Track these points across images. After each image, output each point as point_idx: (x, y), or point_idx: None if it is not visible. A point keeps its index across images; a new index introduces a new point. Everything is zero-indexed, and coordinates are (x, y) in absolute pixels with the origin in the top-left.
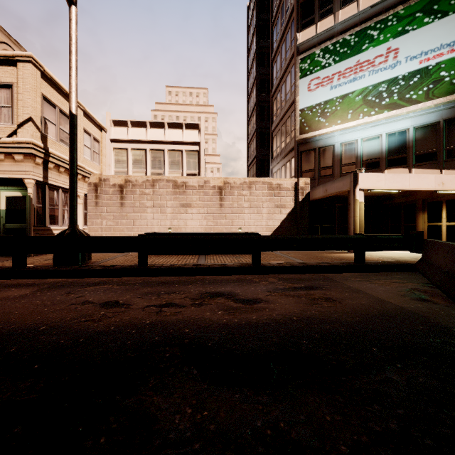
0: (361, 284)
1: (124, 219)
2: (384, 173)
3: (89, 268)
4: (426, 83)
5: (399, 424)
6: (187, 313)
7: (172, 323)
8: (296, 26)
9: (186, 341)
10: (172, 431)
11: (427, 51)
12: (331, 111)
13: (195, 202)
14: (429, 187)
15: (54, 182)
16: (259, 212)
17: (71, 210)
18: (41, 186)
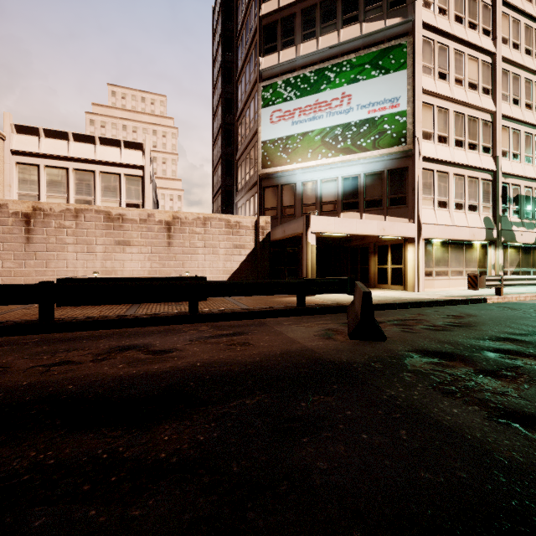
0: (289, 327)
1: (32, 259)
2: (334, 217)
3: None
4: (373, 133)
5: (222, 432)
6: (81, 369)
7: (56, 381)
8: (258, 49)
9: (64, 397)
10: (5, 472)
11: (374, 103)
12: (293, 148)
13: (135, 239)
14: (373, 232)
15: None
16: (215, 253)
17: None
18: None
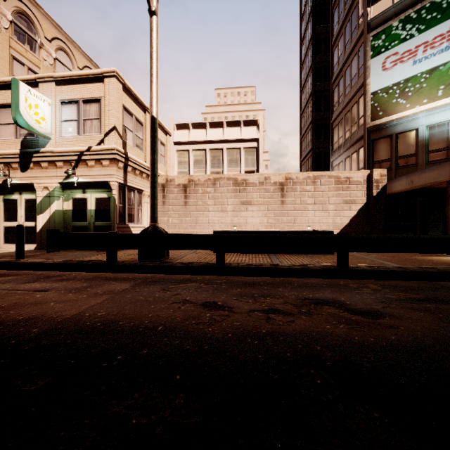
0: None
1: (188, 217)
2: None
3: (170, 264)
4: None
5: None
6: (301, 323)
7: (293, 335)
8: (366, 0)
9: (329, 363)
10: None
11: None
12: (414, 90)
13: (255, 199)
14: None
15: (131, 184)
16: (324, 209)
17: (152, 209)
18: (122, 188)
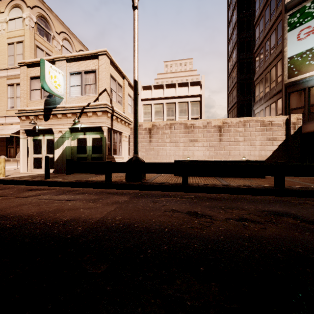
0: None
1: (152, 151)
2: None
3: (149, 184)
4: None
5: None
6: (273, 230)
7: (272, 239)
8: None
9: None
10: None
11: None
12: None
13: (200, 138)
14: None
15: (115, 128)
16: (252, 145)
17: (135, 145)
18: (109, 131)
